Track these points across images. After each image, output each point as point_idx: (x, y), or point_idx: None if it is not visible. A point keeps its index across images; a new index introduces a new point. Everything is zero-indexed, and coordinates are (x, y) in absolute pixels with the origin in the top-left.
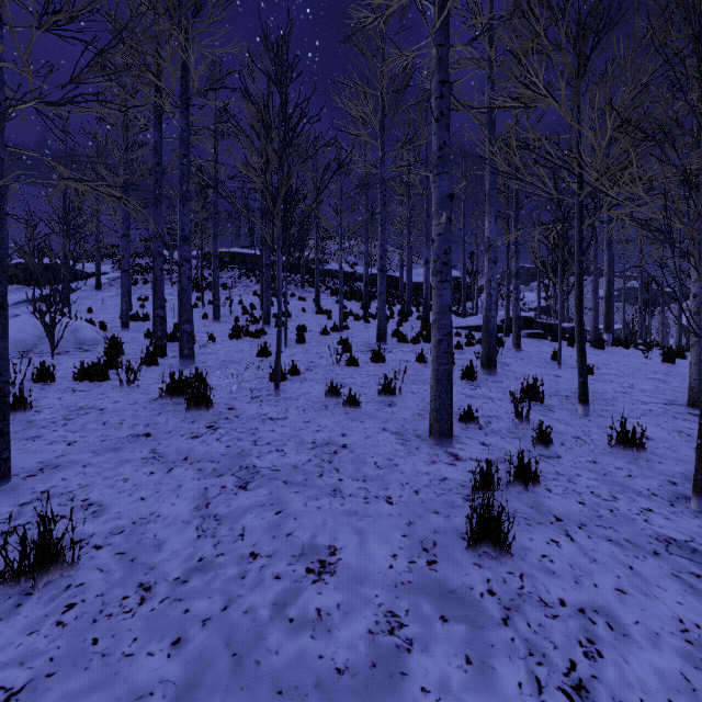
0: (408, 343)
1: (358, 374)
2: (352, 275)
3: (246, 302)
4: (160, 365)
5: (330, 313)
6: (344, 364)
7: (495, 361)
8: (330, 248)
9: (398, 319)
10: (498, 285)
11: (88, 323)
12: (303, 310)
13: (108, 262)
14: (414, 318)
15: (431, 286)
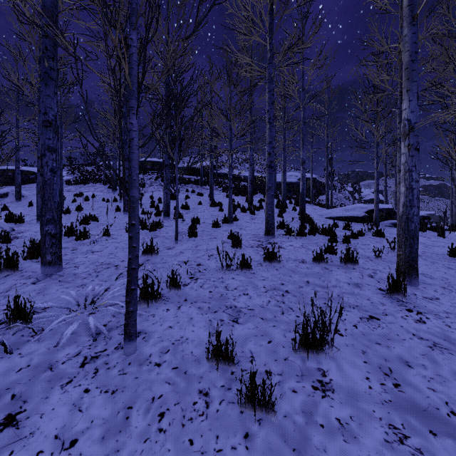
0: (294, 236)
1: (252, 287)
2: (238, 177)
3: (156, 197)
4: (20, 273)
5: (222, 205)
6: (235, 267)
7: (417, 268)
8: (222, 158)
9: (279, 211)
10: (341, 184)
11: (8, 216)
12: (199, 203)
13: (66, 169)
14: (289, 209)
15: (295, 185)
